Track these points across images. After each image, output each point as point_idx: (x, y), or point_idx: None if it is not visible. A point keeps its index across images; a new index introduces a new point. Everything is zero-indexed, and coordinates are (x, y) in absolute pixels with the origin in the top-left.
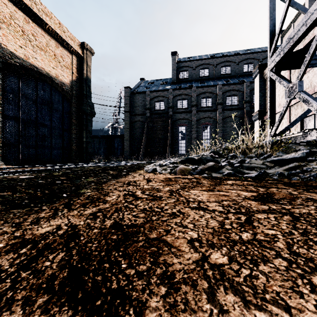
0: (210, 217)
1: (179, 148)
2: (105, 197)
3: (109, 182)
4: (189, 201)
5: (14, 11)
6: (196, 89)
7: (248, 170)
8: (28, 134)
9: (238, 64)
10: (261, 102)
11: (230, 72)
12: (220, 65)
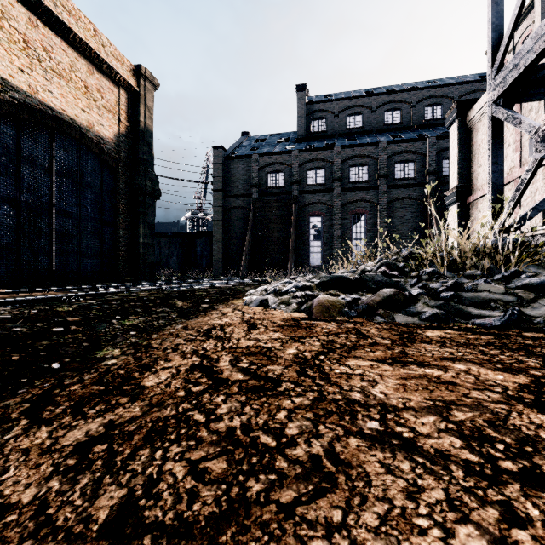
0: (447, 503)
1: (310, 256)
2: (144, 375)
3: (169, 327)
4: (355, 405)
5: (9, 4)
6: (340, 151)
7: (477, 306)
8: (37, 230)
9: (415, 106)
10: (462, 170)
11: (400, 120)
12: (383, 108)
